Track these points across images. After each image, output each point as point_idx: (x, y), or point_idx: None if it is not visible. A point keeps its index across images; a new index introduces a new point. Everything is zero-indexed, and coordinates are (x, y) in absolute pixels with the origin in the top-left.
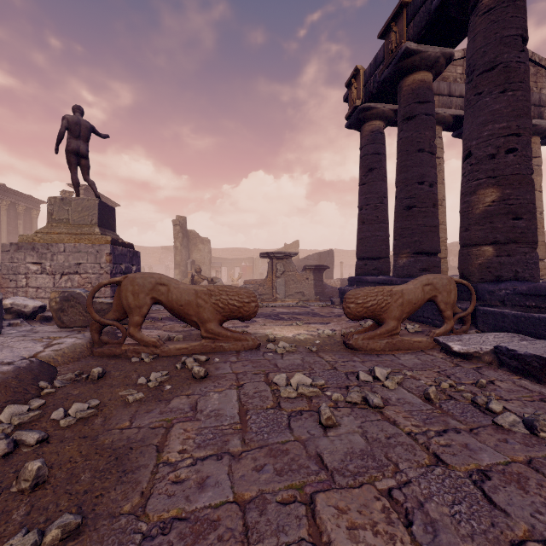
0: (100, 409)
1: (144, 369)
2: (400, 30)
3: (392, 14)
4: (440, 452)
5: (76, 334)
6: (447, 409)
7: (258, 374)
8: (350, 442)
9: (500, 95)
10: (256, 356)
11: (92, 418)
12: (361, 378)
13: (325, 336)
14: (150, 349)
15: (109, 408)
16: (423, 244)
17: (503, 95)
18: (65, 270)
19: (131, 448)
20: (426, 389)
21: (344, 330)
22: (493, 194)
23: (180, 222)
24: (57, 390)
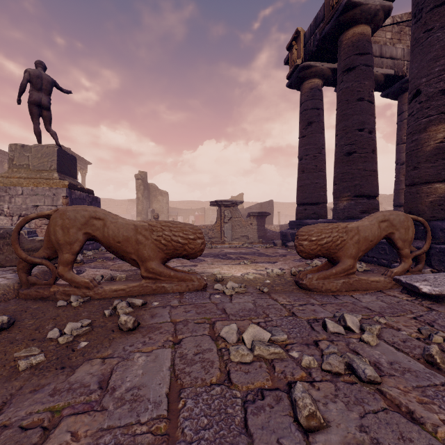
0: None
1: (66, 317)
2: None
3: None
4: None
5: (7, 274)
6: None
7: (201, 323)
8: None
9: None
10: (201, 298)
11: None
12: (330, 329)
13: (274, 275)
14: (82, 291)
15: None
16: (363, 187)
17: None
18: (22, 211)
19: None
20: (425, 348)
21: (294, 269)
22: None
23: (141, 176)
24: None
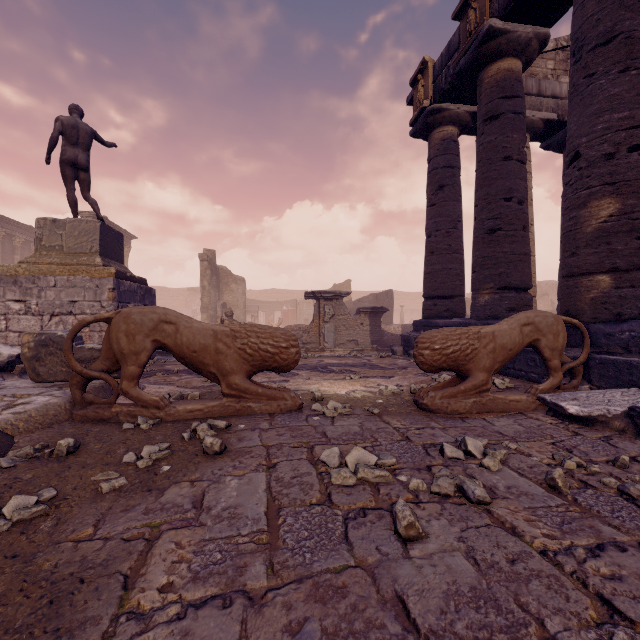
0: (55, 504)
1: (137, 440)
2: (481, 5)
3: None
4: (609, 593)
5: (53, 391)
6: (587, 504)
7: (298, 447)
8: (449, 570)
9: (620, 75)
10: (296, 420)
11: (38, 520)
12: (447, 453)
13: (389, 393)
14: (151, 411)
15: (70, 502)
16: (511, 277)
17: (624, 74)
18: (55, 309)
19: (82, 580)
20: (548, 472)
21: (414, 386)
22: (611, 206)
23: (208, 256)
24: (2, 472)
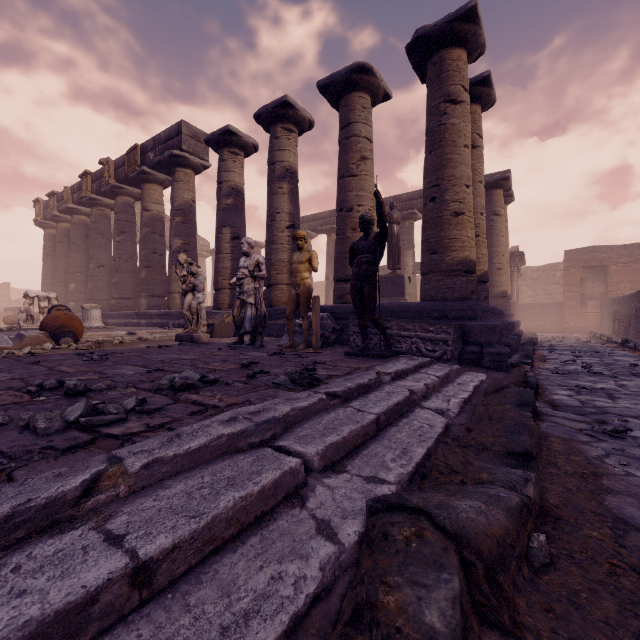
0: None
1: None
2: (54, 202)
3: (50, 193)
4: None
5: None
6: None
7: None
8: None
9: (77, 254)
10: None
11: None
12: None
13: None
14: None
15: None
16: (66, 299)
17: (78, 254)
18: None
19: None
20: None
21: None
22: (74, 286)
23: None
24: None
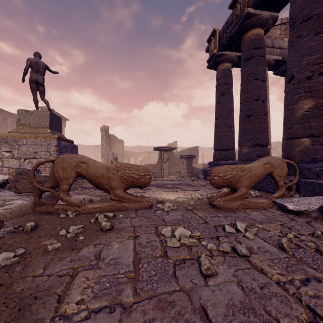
0: (23, 256)
1: (67, 223)
2: (243, 1)
3: None
4: (313, 305)
5: (25, 198)
6: (299, 257)
7: (150, 227)
8: (229, 292)
9: (314, 36)
10: (149, 213)
11: (14, 265)
12: (226, 230)
13: (196, 199)
14: (74, 208)
15: (31, 256)
16: (258, 139)
17: (317, 36)
18: (27, 156)
19: (36, 297)
20: (279, 240)
21: (209, 195)
22: (310, 103)
23: (105, 129)
24: None
